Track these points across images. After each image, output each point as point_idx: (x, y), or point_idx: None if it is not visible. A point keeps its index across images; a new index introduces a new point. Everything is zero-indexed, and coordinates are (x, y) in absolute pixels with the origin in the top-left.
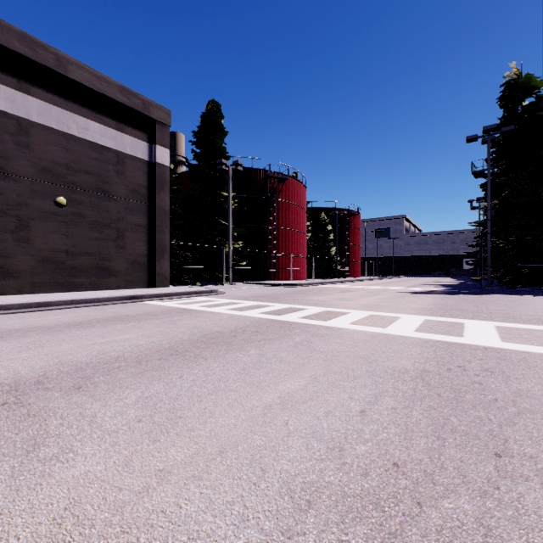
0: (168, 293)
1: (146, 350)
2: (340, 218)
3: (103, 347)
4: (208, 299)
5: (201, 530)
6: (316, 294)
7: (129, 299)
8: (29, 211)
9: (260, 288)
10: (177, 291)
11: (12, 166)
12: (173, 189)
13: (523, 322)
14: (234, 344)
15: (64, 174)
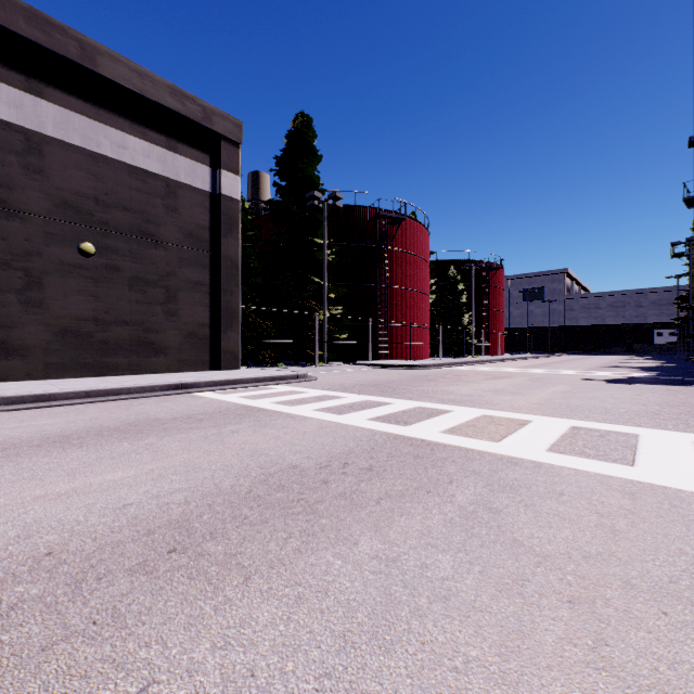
0: (233, 380)
1: (125, 528)
2: (476, 274)
3: (48, 510)
4: (290, 390)
5: None
6: (452, 382)
7: (175, 388)
8: (42, 263)
9: (368, 372)
10: (247, 376)
11: (18, 199)
12: (249, 236)
13: None
14: (323, 513)
15: (91, 210)
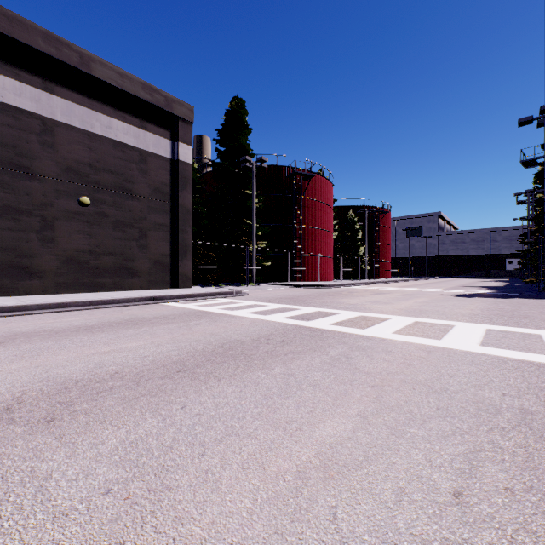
0: (189, 295)
1: (150, 364)
2: (369, 216)
3: (104, 358)
4: (230, 301)
5: None
6: (346, 297)
7: (149, 300)
8: (53, 211)
9: (286, 290)
10: (199, 292)
11: (37, 166)
12: (197, 189)
13: None
14: (255, 359)
15: (87, 173)
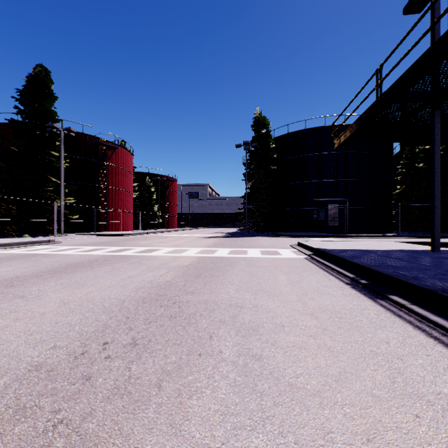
0: (4, 244)
1: (34, 273)
2: (162, 182)
3: None
4: (50, 247)
5: (111, 295)
6: (142, 240)
7: None
8: None
9: (94, 238)
10: (13, 241)
11: None
12: None
13: (243, 248)
14: (94, 266)
15: None
